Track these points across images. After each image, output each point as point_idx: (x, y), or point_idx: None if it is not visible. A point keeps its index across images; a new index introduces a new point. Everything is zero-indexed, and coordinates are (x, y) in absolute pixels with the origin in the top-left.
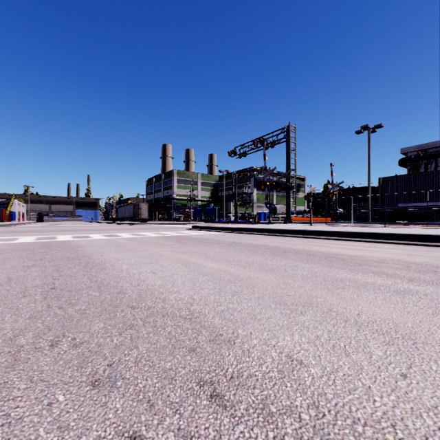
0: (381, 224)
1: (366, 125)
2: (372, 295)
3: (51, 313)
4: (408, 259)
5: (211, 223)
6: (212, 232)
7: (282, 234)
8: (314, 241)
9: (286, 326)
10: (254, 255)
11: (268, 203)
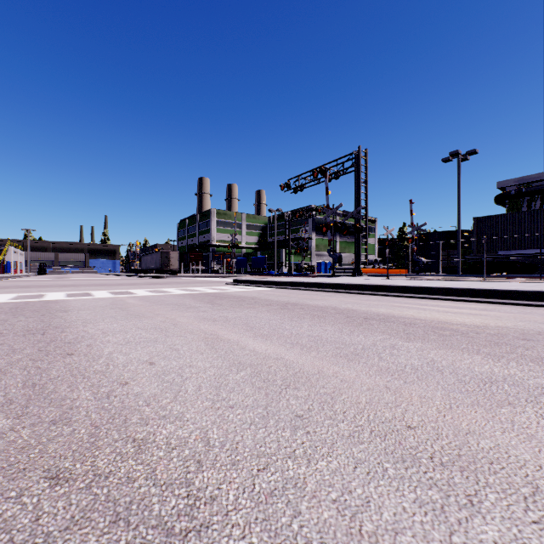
0: (479, 277)
1: (455, 151)
2: None
3: None
4: None
5: (258, 275)
6: (258, 287)
7: (353, 290)
8: (401, 301)
9: None
10: (320, 325)
11: (331, 251)
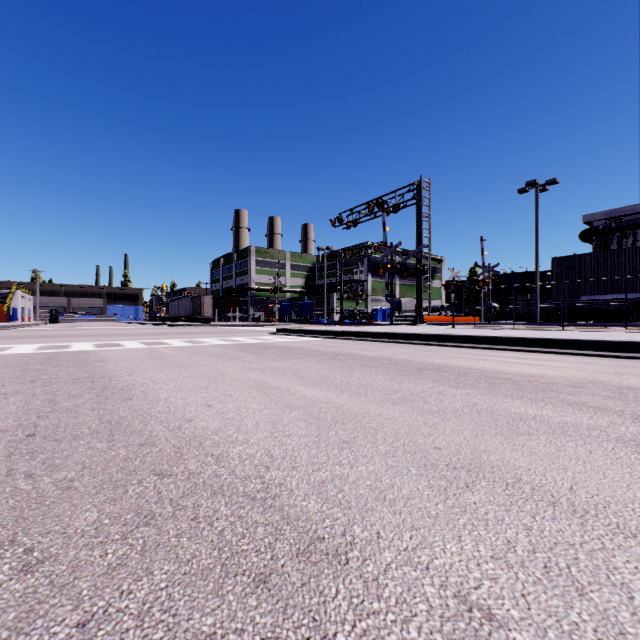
0: (557, 326)
1: (533, 180)
2: (583, 447)
3: (8, 489)
4: (616, 381)
5: (305, 324)
6: (306, 337)
7: (411, 340)
8: (462, 352)
9: (443, 516)
10: (371, 374)
11: (389, 295)
